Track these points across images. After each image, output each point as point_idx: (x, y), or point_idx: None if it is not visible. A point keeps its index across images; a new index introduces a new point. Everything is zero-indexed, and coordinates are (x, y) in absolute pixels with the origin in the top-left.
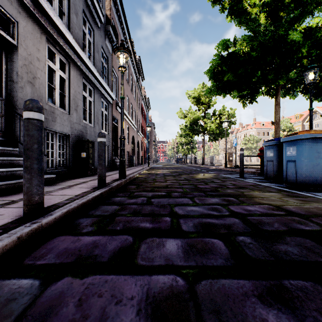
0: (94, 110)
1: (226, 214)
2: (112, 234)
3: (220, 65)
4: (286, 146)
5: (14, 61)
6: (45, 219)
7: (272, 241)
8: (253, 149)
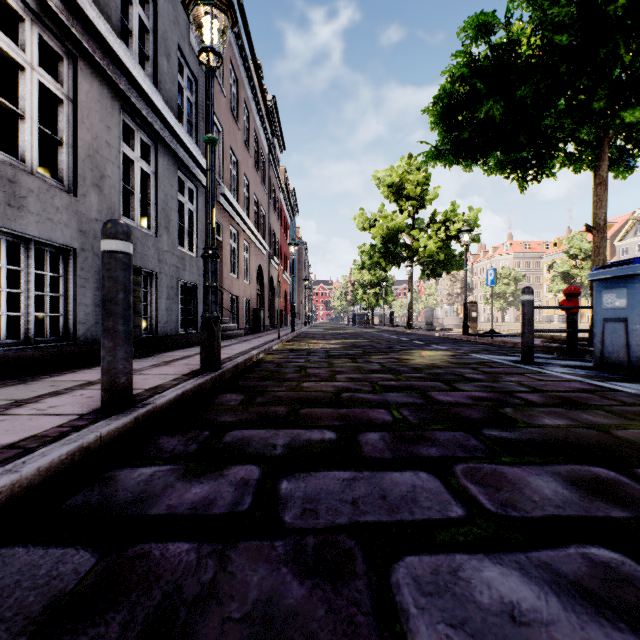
0: (157, 197)
1: None
2: None
3: (468, 78)
4: None
5: None
6: None
7: None
8: (509, 295)
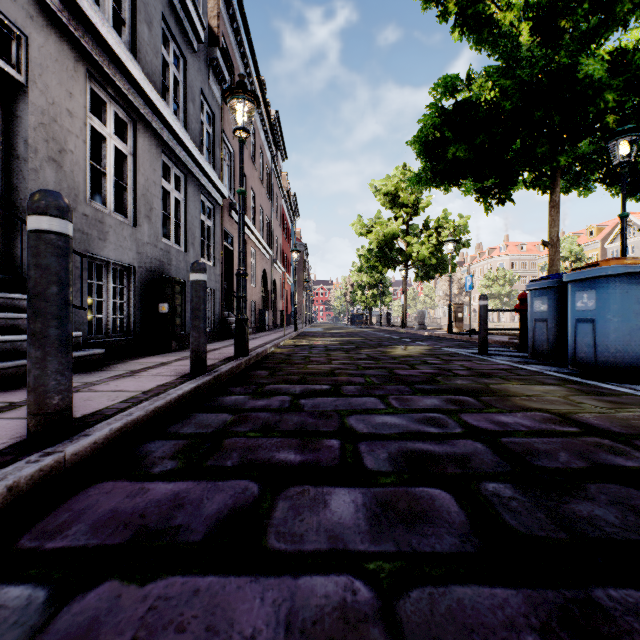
0: (186, 219)
1: (455, 432)
2: (215, 477)
3: (439, 126)
4: (575, 290)
5: (20, 116)
6: (72, 445)
7: (558, 493)
8: (504, 296)
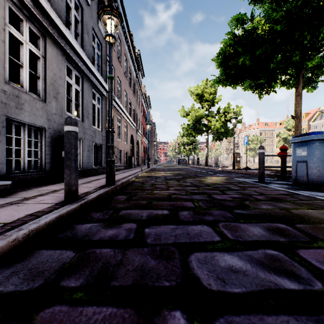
0: (83, 102)
1: (320, 291)
2: None
3: (233, 45)
4: None
5: None
6: None
7: None
8: (257, 149)
